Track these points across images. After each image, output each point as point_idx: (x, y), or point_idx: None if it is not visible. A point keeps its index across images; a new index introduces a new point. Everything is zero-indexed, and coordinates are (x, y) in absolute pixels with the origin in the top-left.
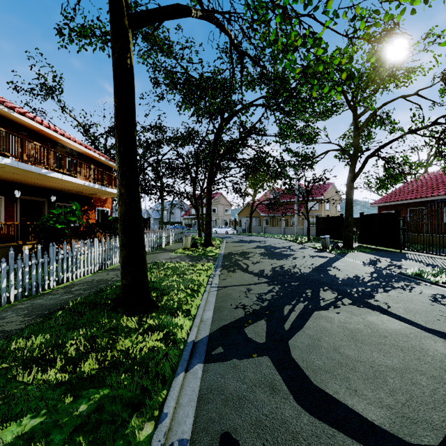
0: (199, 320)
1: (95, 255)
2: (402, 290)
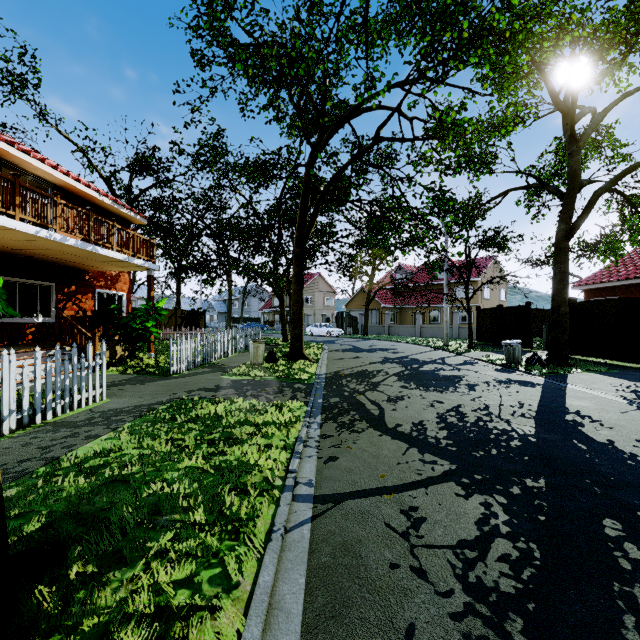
0: None
1: (6, 392)
2: None
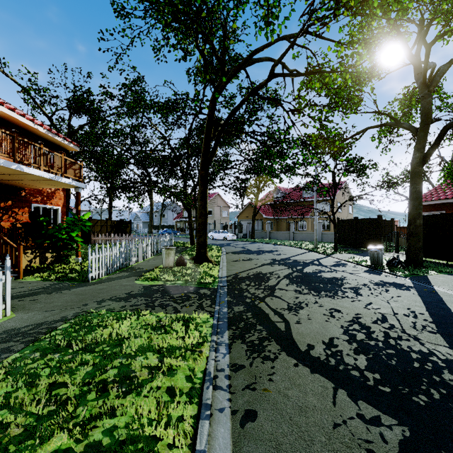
0: None
1: None
2: None
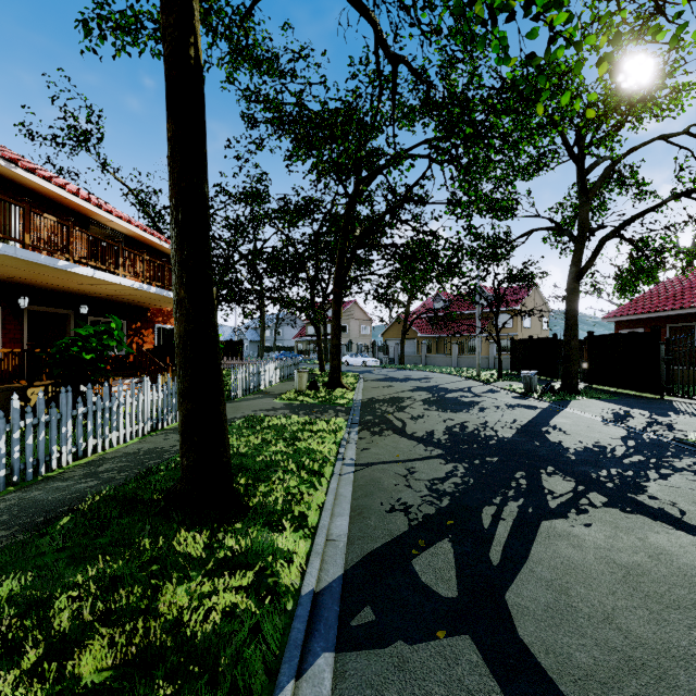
0: (324, 539)
1: (146, 405)
2: (693, 474)
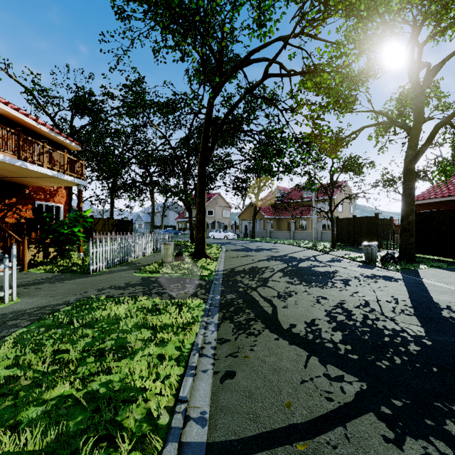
0: None
1: None
2: None
